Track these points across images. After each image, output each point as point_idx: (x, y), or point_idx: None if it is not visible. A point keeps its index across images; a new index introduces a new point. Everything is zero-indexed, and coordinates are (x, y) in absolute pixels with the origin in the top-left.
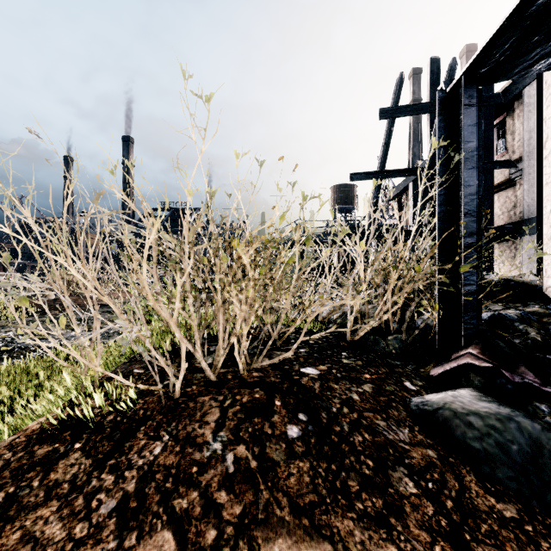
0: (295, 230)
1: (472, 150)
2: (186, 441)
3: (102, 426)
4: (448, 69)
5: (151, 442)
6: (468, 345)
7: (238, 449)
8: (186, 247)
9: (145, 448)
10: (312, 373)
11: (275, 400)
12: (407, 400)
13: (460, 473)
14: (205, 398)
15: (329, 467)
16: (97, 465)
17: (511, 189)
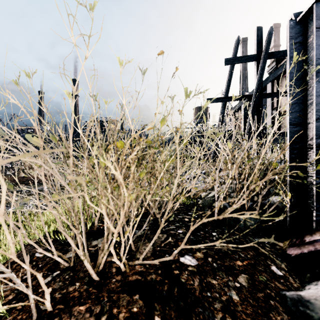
0: (175, 132)
1: None
2: None
3: None
4: (267, 33)
5: None
6: None
7: None
8: (71, 149)
9: None
10: (190, 264)
11: (154, 316)
12: (281, 294)
13: None
14: (81, 308)
15: None
16: None
17: None
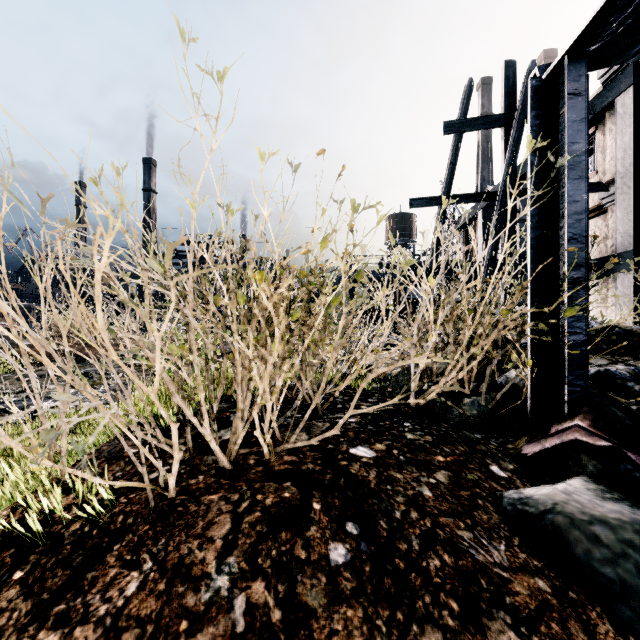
0: (342, 258)
1: (578, 154)
2: (176, 572)
3: (61, 541)
4: (526, 74)
5: (125, 572)
6: (574, 414)
7: (254, 589)
8: (190, 282)
9: (114, 584)
10: (365, 455)
11: (312, 502)
12: (497, 495)
13: (588, 618)
14: (213, 497)
15: (392, 615)
16: (37, 613)
17: (602, 218)
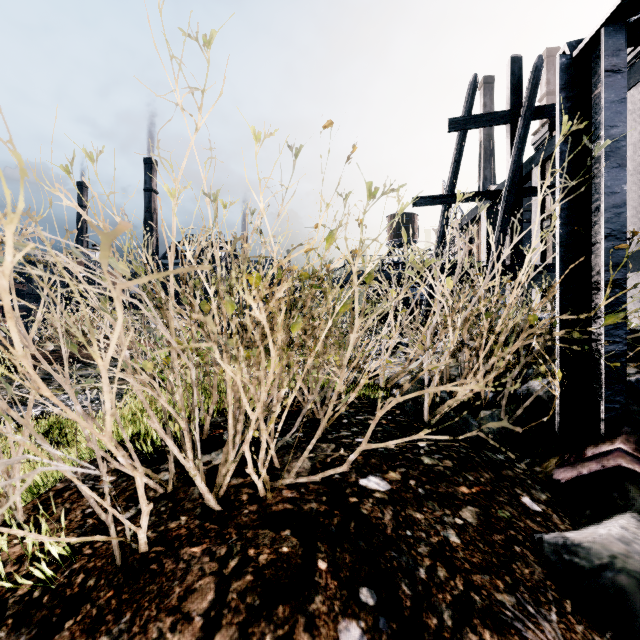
0: (352, 257)
1: (617, 139)
2: None
3: (2, 612)
4: (532, 69)
5: None
6: (613, 435)
7: None
8: (171, 286)
9: None
10: (377, 488)
11: (316, 559)
12: (536, 538)
13: None
14: (194, 549)
15: None
16: None
17: None
